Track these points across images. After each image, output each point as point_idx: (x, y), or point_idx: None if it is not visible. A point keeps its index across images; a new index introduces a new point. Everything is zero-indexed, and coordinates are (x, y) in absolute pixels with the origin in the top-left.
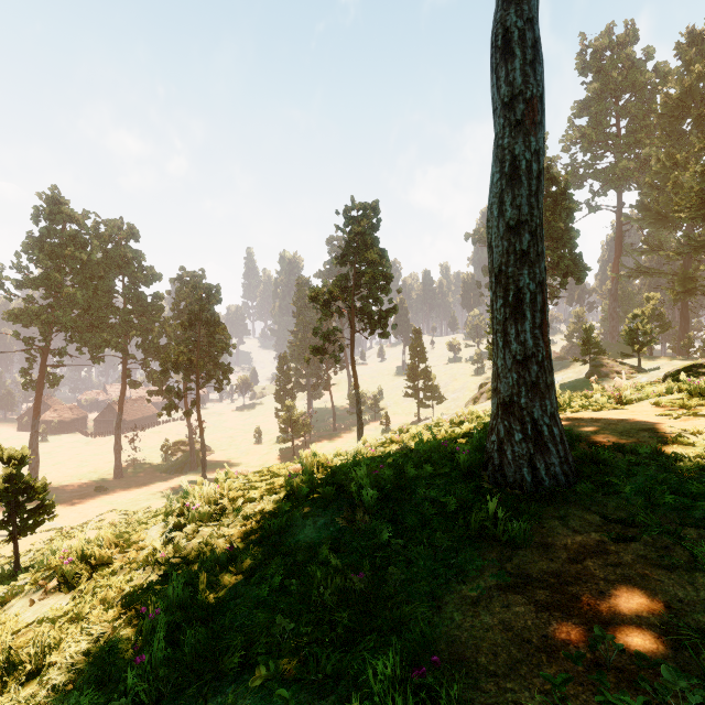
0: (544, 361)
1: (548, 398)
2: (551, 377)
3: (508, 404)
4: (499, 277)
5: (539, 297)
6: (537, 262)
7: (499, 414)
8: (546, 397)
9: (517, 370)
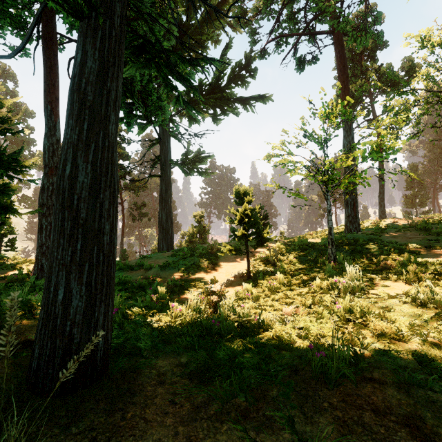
0: (384, 211)
1: (384, 215)
2: (385, 213)
3: (380, 216)
4: (379, 203)
5: (383, 205)
6: (383, 202)
7: (379, 217)
8: (384, 215)
9: (381, 212)
